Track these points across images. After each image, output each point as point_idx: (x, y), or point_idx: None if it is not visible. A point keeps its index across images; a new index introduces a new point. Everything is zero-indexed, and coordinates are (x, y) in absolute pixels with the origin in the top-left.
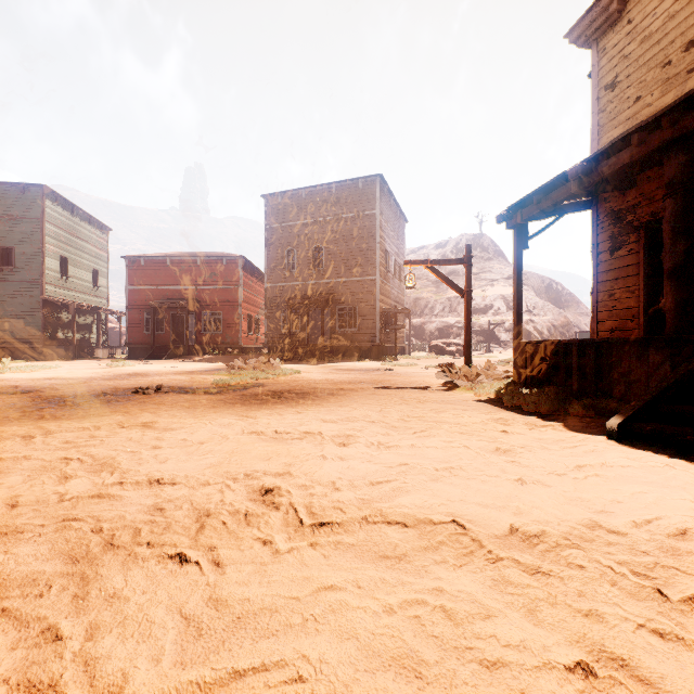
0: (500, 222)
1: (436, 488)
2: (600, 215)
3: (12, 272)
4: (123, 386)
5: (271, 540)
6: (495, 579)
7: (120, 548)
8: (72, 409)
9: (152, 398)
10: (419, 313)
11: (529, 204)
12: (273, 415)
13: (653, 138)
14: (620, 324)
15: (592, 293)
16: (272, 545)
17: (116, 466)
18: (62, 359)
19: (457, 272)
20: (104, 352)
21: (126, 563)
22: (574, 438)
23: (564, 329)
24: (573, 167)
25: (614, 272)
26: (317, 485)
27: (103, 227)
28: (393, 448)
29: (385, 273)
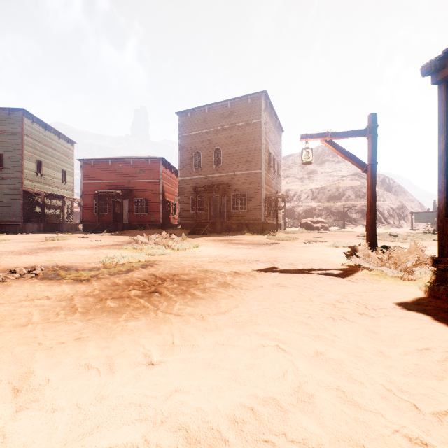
0: (428, 73)
1: None
2: None
3: (1, 171)
4: (10, 264)
5: None
6: None
7: None
8: None
9: None
10: (289, 200)
11: None
12: (88, 377)
13: None
14: None
15: None
16: None
17: None
18: (35, 232)
19: (315, 171)
20: (68, 228)
21: None
22: None
23: (400, 210)
24: None
25: None
26: None
27: (69, 141)
28: None
29: (268, 168)
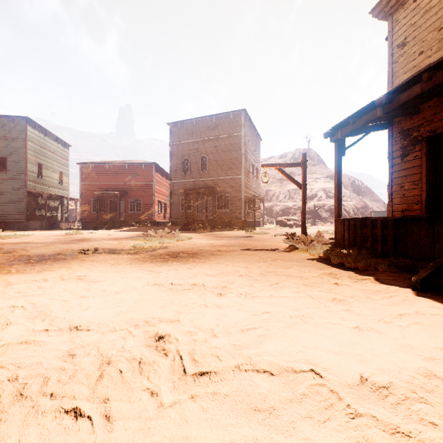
0: (326, 138)
1: (293, 335)
2: (394, 132)
3: (6, 173)
4: (72, 248)
5: (157, 392)
6: (359, 442)
7: (28, 398)
8: (32, 265)
9: (90, 257)
10: (269, 200)
11: (346, 125)
12: (171, 270)
13: (438, 75)
14: (408, 207)
15: (388, 185)
16: (158, 398)
17: (48, 314)
18: (38, 229)
19: (293, 173)
20: (66, 225)
21: (27, 417)
22: (388, 289)
23: (363, 210)
24: (379, 98)
25: (404, 171)
26: (199, 331)
27: (65, 144)
28: (256, 298)
29: (247, 174)
